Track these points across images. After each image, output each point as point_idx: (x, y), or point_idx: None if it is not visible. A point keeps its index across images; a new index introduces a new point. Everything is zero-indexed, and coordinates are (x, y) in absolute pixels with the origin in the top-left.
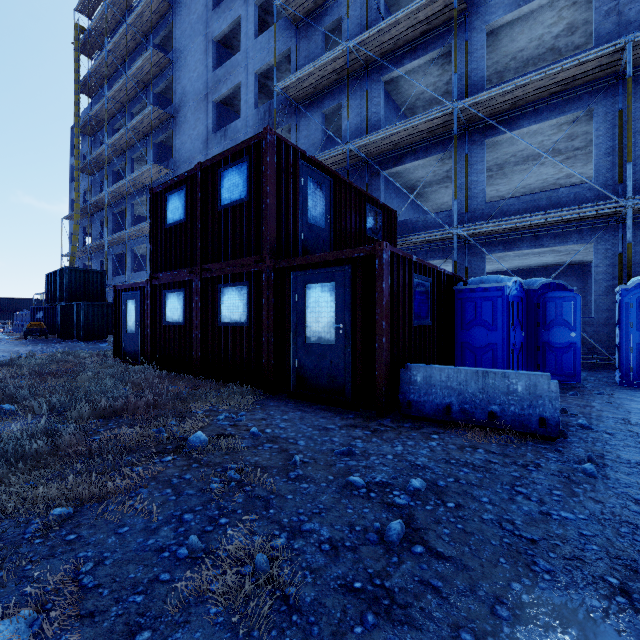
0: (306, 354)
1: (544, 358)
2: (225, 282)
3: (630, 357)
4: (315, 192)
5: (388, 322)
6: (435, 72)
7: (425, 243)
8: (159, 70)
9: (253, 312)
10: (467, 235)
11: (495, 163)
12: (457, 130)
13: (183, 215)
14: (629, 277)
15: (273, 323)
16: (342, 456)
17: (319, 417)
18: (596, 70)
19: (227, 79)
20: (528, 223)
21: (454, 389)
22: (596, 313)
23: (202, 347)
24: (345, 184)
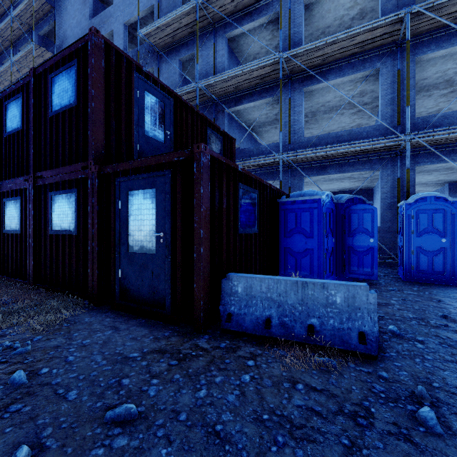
0: (129, 264)
1: (349, 260)
2: (56, 189)
3: (411, 258)
4: (153, 107)
5: (208, 230)
6: (267, 36)
7: (259, 167)
8: (42, 15)
9: (80, 220)
10: (290, 160)
11: (310, 110)
12: (283, 79)
13: (20, 123)
14: (408, 195)
15: (98, 231)
16: (114, 423)
17: (128, 338)
18: (383, 37)
19: (101, 27)
20: (335, 151)
21: (274, 300)
22: (382, 223)
23: (36, 256)
24: (186, 107)
